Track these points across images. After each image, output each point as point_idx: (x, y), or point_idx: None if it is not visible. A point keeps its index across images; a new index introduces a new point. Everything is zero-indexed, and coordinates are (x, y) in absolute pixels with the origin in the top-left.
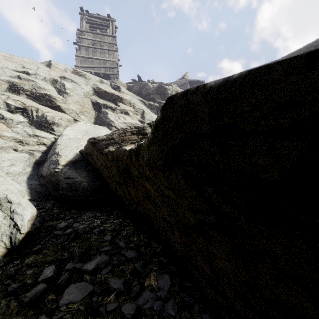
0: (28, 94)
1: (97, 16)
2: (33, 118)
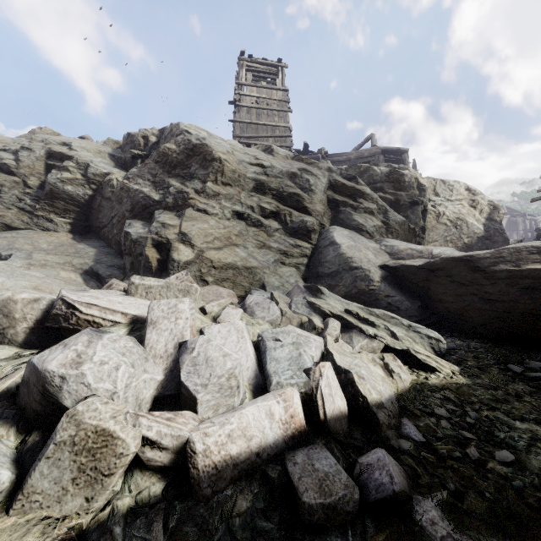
0: (274, 194)
1: (262, 61)
2: (286, 224)
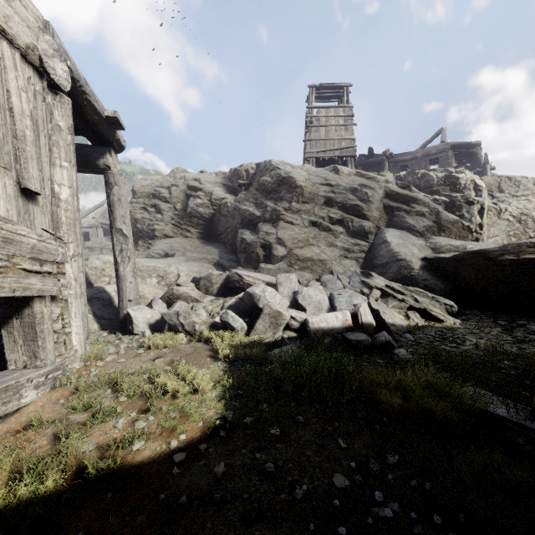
0: (339, 206)
1: (329, 85)
2: (348, 229)
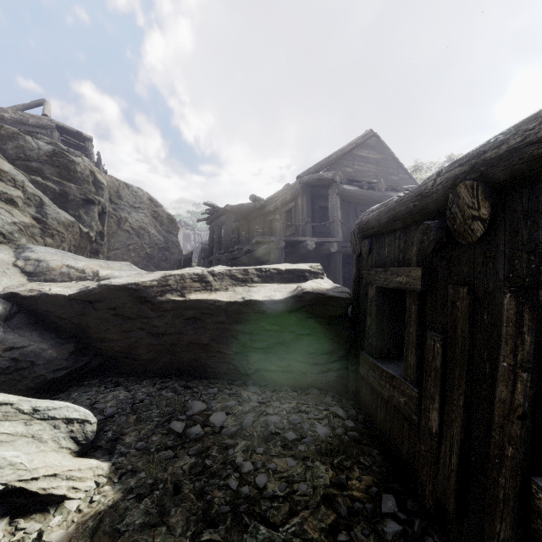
0: None
1: None
2: None
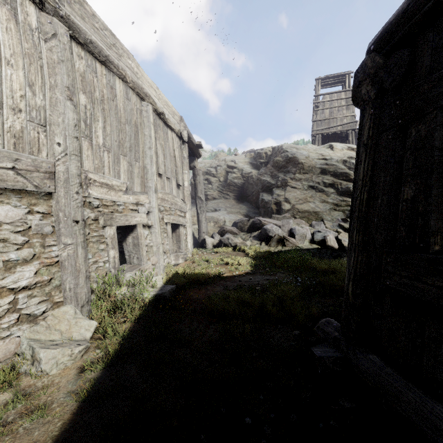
0: (331, 174)
1: (333, 75)
2: (338, 190)
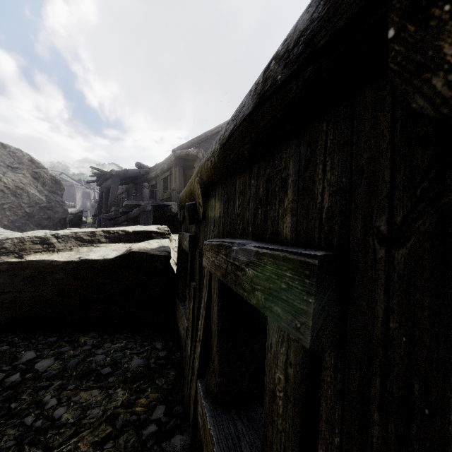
0: None
1: None
2: None
